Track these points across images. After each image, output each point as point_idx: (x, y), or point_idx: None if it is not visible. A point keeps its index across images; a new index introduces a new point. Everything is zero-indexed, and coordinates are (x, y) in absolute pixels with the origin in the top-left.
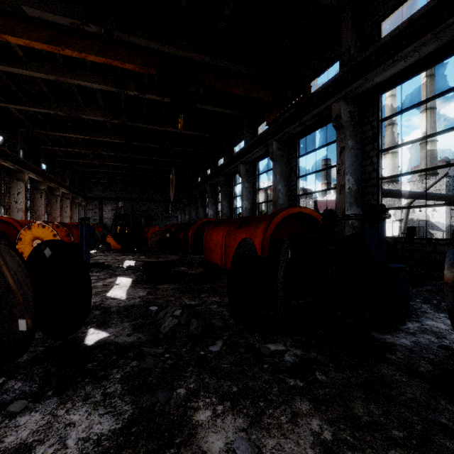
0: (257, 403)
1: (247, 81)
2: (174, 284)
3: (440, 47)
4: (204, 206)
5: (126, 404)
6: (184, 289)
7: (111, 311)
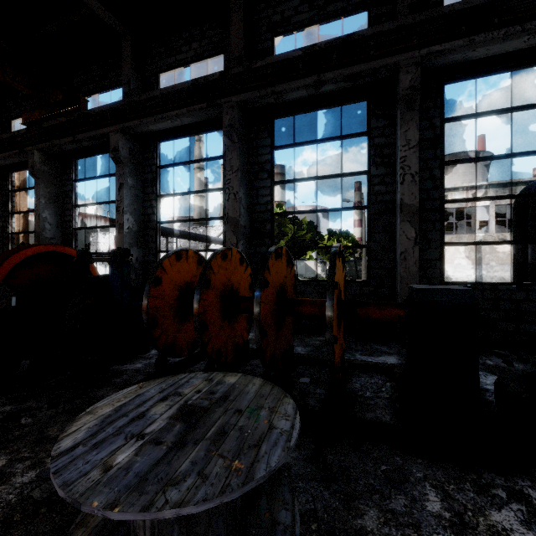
0: None
1: None
2: None
3: (197, 122)
4: None
5: None
6: None
7: None
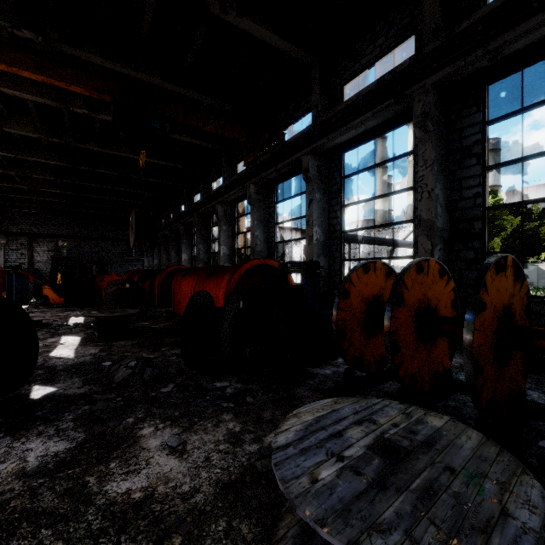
0: (192, 420)
1: (221, 119)
2: (132, 340)
3: (382, 122)
4: (178, 249)
5: (79, 433)
6: (143, 344)
7: (58, 370)
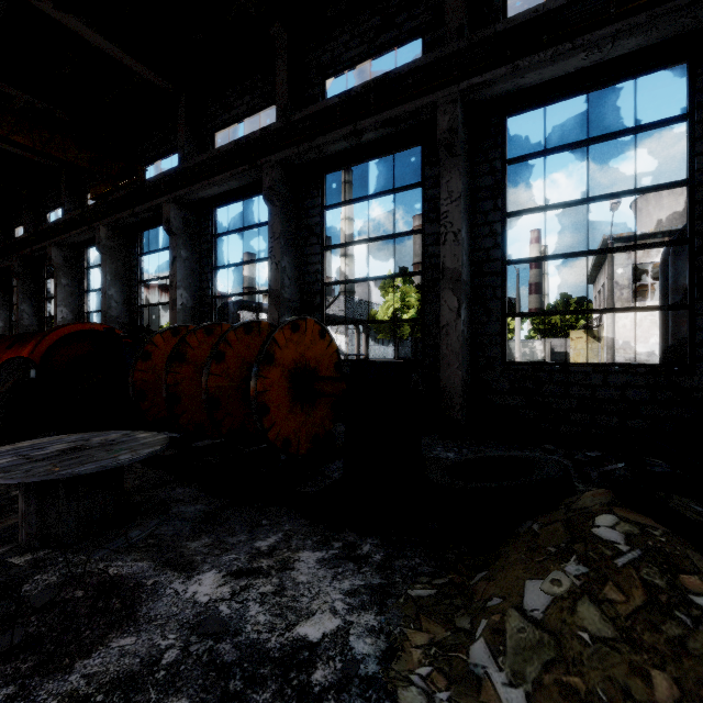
0: None
1: (43, 130)
2: None
3: (249, 184)
4: None
5: None
6: None
7: None
